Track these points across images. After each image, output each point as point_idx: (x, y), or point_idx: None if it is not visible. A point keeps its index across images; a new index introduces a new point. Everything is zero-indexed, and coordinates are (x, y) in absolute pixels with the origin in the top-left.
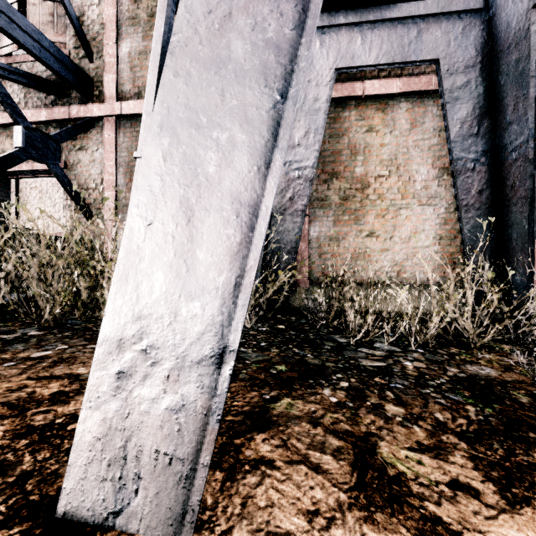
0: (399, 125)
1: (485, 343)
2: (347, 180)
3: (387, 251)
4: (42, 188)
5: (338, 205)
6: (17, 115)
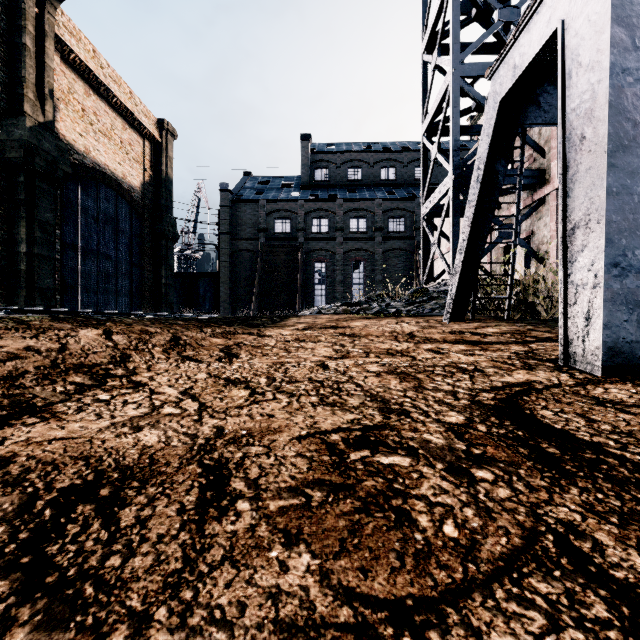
0: None
1: None
2: None
3: None
4: None
5: None
6: (496, 222)
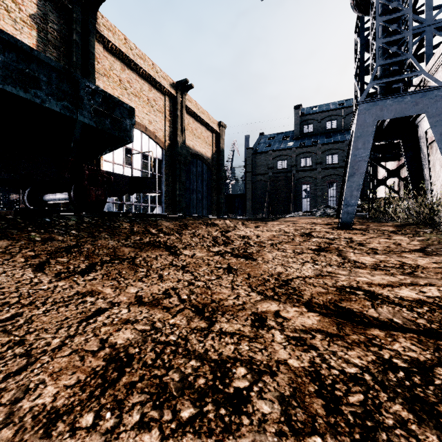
0: None
1: None
2: None
3: None
4: None
5: None
6: (385, 169)
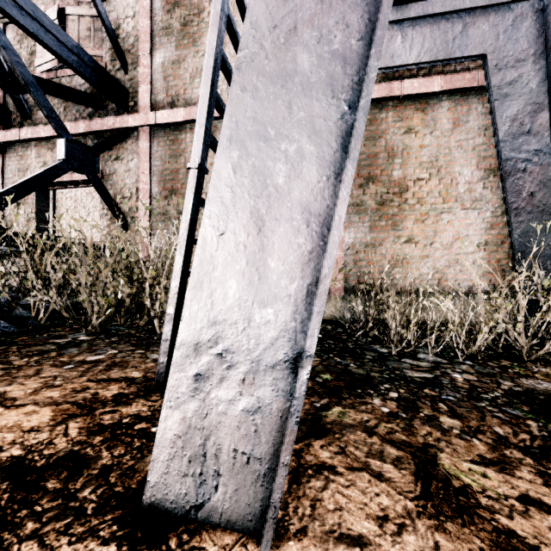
0: (440, 125)
1: (539, 356)
2: (384, 184)
3: (427, 258)
4: (76, 197)
5: (375, 210)
6: (60, 129)
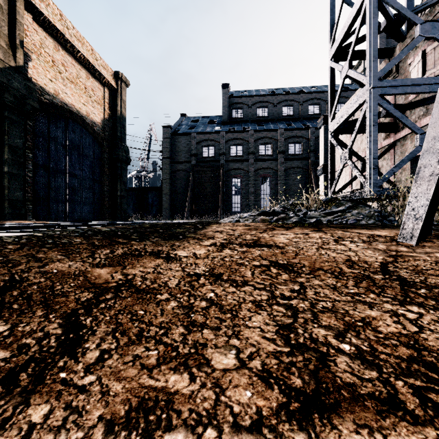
0: None
1: None
2: None
3: None
4: None
5: None
6: (416, 130)
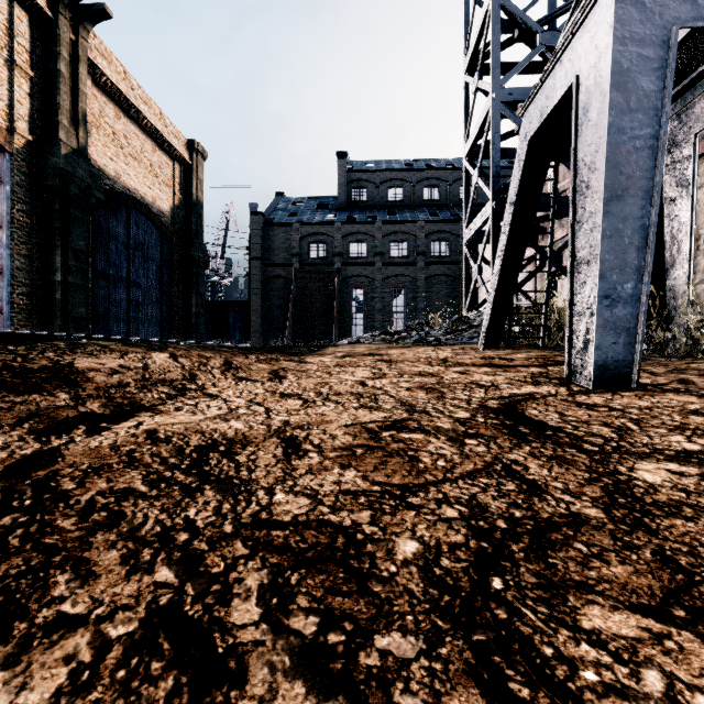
0: None
1: None
2: None
3: None
4: None
5: None
6: (537, 249)
